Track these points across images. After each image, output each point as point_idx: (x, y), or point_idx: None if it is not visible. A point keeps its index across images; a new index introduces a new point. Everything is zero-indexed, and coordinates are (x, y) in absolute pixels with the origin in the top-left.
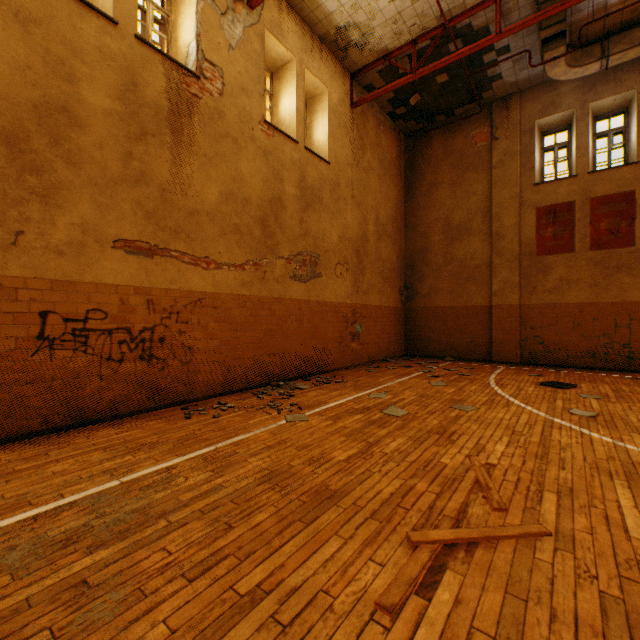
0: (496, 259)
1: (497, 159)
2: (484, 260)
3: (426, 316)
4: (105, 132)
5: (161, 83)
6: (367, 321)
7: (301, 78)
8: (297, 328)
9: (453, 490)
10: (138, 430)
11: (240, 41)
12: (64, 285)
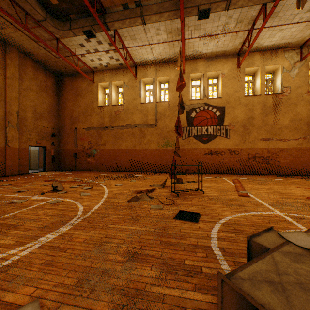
0: None
1: None
2: None
3: None
4: (258, 118)
5: (270, 101)
6: None
7: None
8: None
9: None
10: (265, 176)
11: (296, 74)
12: (251, 148)
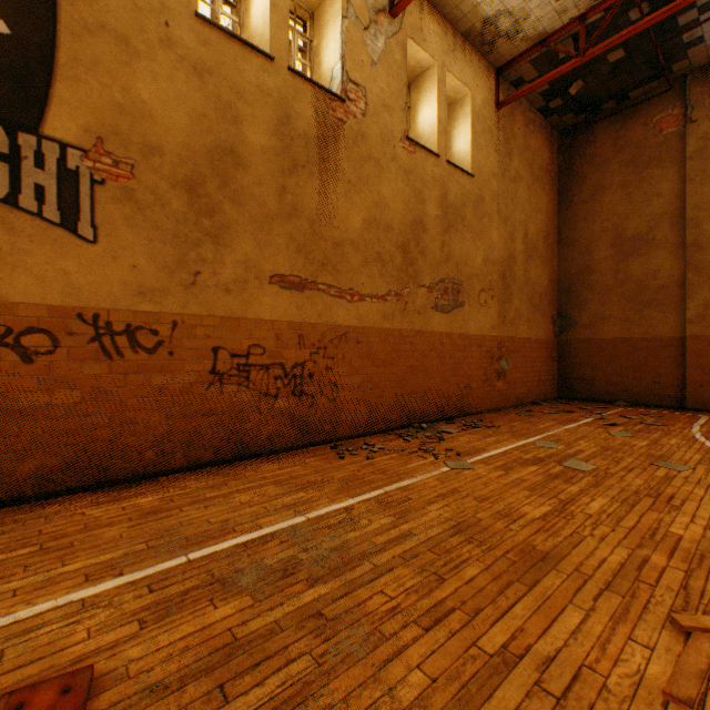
0: (692, 276)
1: (694, 147)
2: (673, 278)
3: (588, 350)
4: (263, 169)
5: (310, 112)
6: (514, 356)
7: (442, 84)
8: (438, 364)
9: (706, 569)
10: (298, 467)
11: (382, 55)
12: (231, 322)
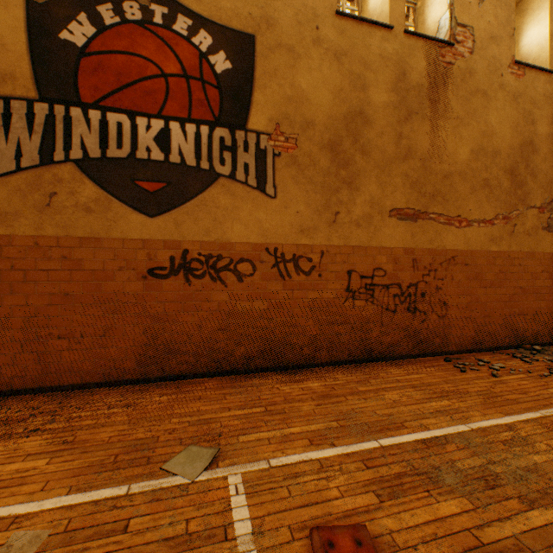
0: None
1: None
2: None
3: None
4: (383, 122)
5: (421, 64)
6: None
7: None
8: (550, 286)
9: None
10: (423, 374)
11: None
12: (359, 250)
